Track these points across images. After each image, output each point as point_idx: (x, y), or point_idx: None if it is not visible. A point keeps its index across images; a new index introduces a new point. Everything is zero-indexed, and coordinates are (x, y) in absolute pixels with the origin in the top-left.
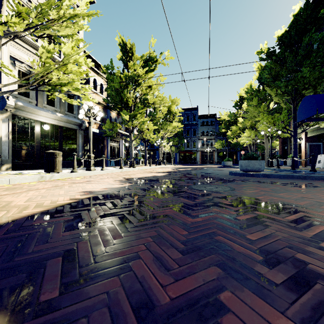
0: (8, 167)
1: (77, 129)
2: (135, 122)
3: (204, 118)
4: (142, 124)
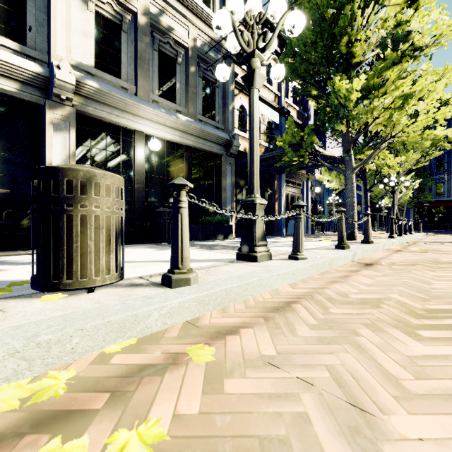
0: None
1: (221, 154)
2: (378, 104)
3: None
4: (397, 110)
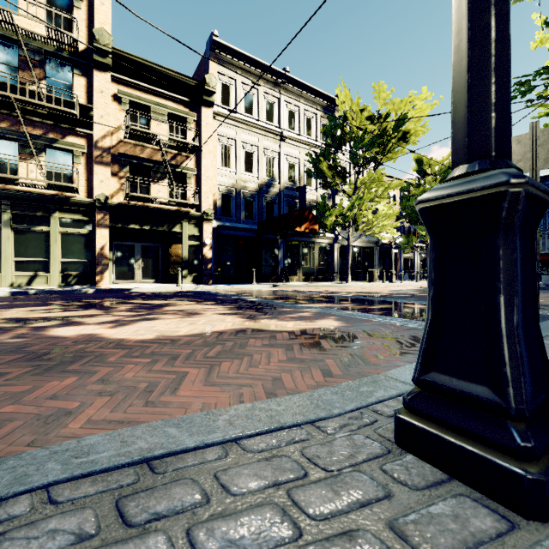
0: (337, 279)
1: (374, 246)
2: None
3: None
4: None
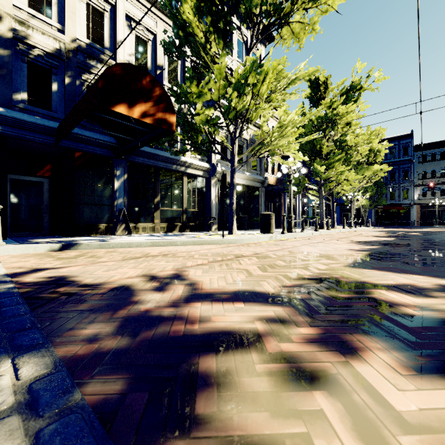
0: (216, 228)
1: (259, 187)
2: (332, 173)
3: (426, 150)
4: (340, 175)
